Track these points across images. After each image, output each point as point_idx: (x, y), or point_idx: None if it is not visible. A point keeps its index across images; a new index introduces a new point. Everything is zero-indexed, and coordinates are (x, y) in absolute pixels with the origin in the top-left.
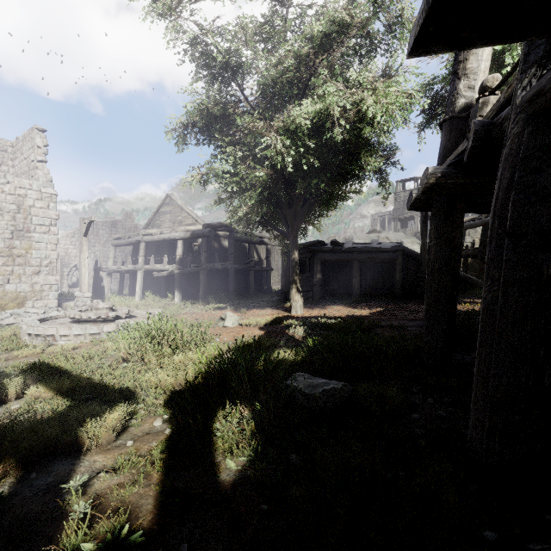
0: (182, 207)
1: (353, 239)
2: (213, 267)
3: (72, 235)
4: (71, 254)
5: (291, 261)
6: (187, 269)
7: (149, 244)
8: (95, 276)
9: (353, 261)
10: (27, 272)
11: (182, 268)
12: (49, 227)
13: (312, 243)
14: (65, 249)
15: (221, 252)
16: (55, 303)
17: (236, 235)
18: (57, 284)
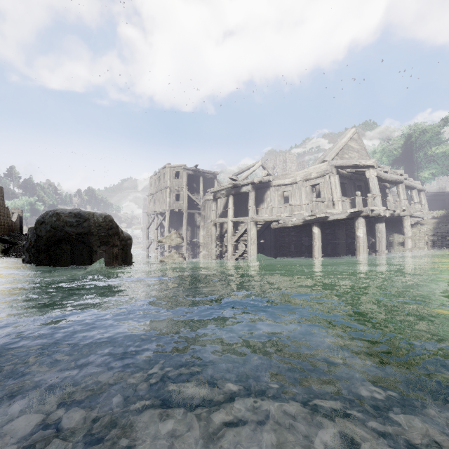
0: None
1: (446, 188)
2: None
3: None
4: None
5: None
6: None
7: None
8: None
9: (445, 199)
10: None
11: None
12: None
13: None
14: None
15: None
16: None
17: None
18: None
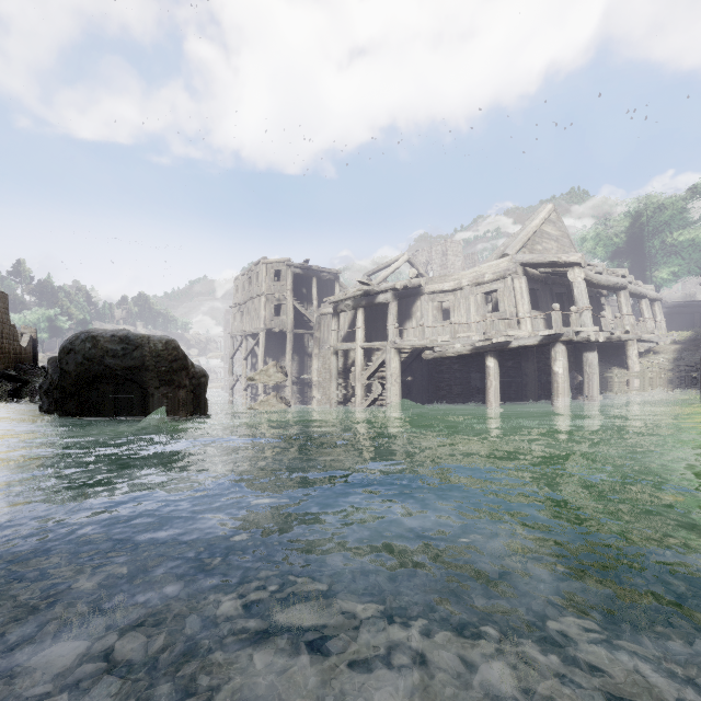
0: None
1: (695, 295)
2: None
3: None
4: None
5: None
6: None
7: None
8: None
9: (694, 313)
10: None
11: None
12: None
13: None
14: None
15: None
16: None
17: None
18: None
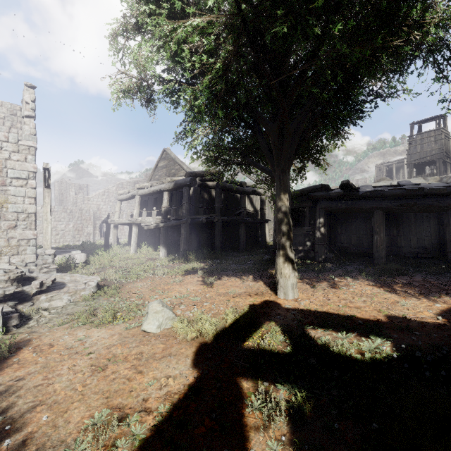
0: (175, 160)
1: None
2: (196, 219)
3: (103, 193)
4: (102, 209)
5: (277, 210)
6: (169, 222)
7: (149, 198)
8: (107, 228)
9: (374, 210)
10: (3, 226)
11: (163, 221)
12: (27, 180)
13: (314, 188)
14: (97, 205)
15: (212, 204)
16: (33, 258)
17: (224, 184)
18: (35, 238)
